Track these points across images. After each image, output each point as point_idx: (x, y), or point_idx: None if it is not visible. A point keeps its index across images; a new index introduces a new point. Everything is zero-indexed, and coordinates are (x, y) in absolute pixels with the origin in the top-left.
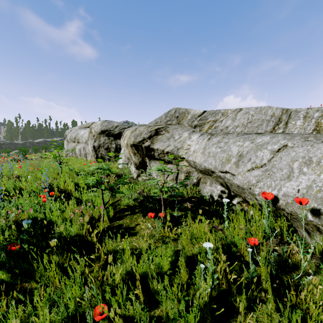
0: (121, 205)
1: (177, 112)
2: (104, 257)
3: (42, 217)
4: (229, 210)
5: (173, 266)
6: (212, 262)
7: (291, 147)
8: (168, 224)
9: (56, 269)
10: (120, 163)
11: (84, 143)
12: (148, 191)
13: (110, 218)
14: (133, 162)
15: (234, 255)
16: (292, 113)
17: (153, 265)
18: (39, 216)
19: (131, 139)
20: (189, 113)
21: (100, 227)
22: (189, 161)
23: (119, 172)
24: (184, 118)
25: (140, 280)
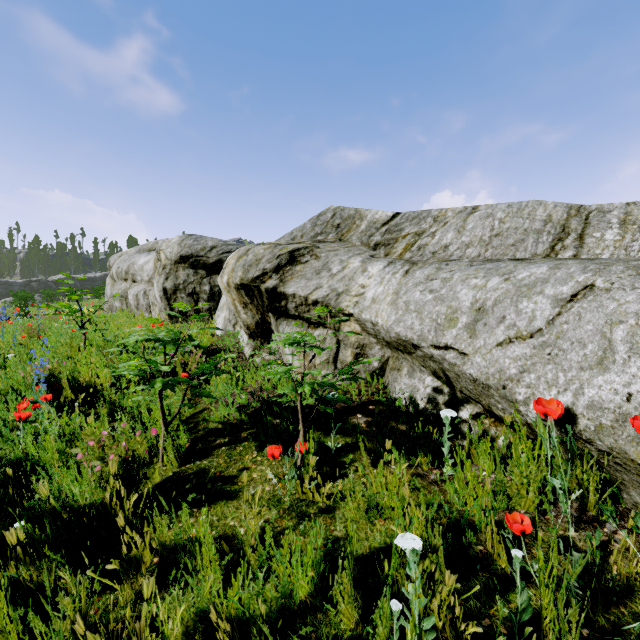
0: (209, 421)
1: (338, 217)
2: (152, 561)
3: (15, 456)
4: (452, 433)
5: (323, 584)
6: (419, 586)
7: (606, 289)
8: (313, 473)
9: (10, 609)
10: (219, 324)
11: (146, 282)
12: (273, 387)
13: (182, 454)
14: (243, 324)
15: (470, 550)
16: (593, 215)
17: (263, 605)
18: (7, 453)
19: (237, 273)
20: (363, 218)
21: (154, 479)
22: (363, 322)
23: (215, 345)
24: (353, 229)
25: (234, 633)
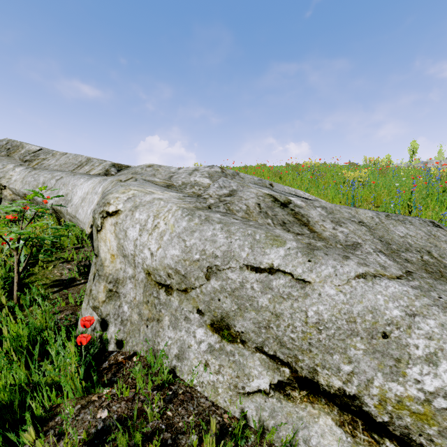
0: None
1: (10, 144)
2: None
3: None
4: None
5: None
6: None
7: (64, 177)
8: None
9: None
10: None
11: None
12: None
13: None
14: None
15: None
16: (90, 162)
17: None
18: None
19: None
20: (24, 147)
21: None
22: (12, 189)
23: None
24: (17, 152)
25: None
